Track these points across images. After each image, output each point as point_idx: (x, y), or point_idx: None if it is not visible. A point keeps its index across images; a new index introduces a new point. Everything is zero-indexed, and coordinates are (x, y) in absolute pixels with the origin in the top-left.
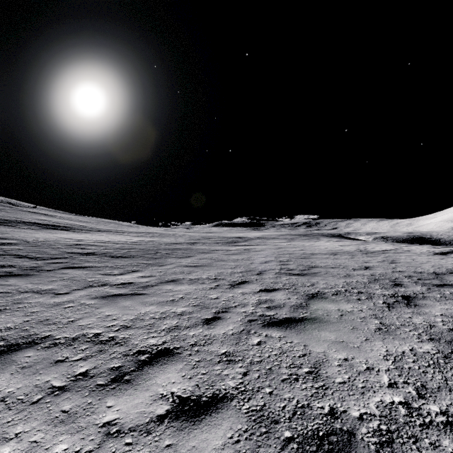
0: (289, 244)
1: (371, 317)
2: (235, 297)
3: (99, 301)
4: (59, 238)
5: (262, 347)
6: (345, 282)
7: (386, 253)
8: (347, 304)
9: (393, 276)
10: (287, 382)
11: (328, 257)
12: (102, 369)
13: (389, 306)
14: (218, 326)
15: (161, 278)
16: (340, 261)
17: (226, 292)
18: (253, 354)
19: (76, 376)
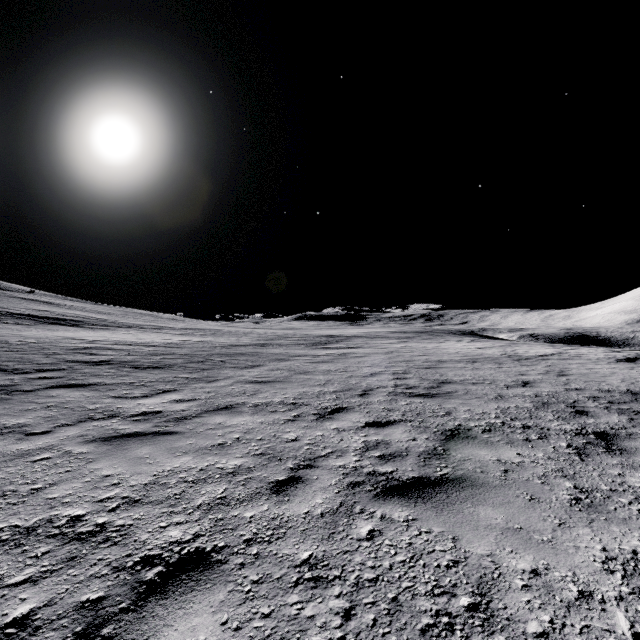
0: (404, 346)
1: (557, 475)
2: (326, 438)
3: (97, 447)
4: (61, 337)
5: (378, 545)
6: (499, 408)
7: (548, 360)
8: (510, 450)
9: (569, 397)
10: (433, 636)
11: (463, 366)
12: (62, 608)
13: (580, 453)
14: (296, 497)
15: (208, 403)
16: (484, 373)
17: (311, 428)
18: (361, 563)
19: (3, 627)
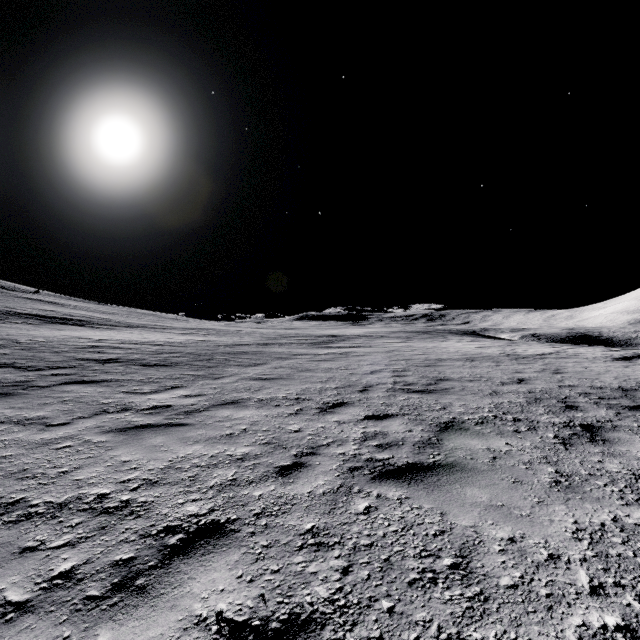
0: (405, 345)
1: (541, 461)
2: (327, 429)
3: (114, 436)
4: (68, 337)
5: (373, 518)
6: (493, 403)
7: (545, 359)
8: (500, 440)
9: (561, 393)
10: (418, 587)
11: (462, 364)
12: (99, 565)
13: (565, 443)
14: (300, 480)
15: (215, 398)
16: (481, 371)
17: (313, 421)
18: (358, 532)
19: (51, 579)
